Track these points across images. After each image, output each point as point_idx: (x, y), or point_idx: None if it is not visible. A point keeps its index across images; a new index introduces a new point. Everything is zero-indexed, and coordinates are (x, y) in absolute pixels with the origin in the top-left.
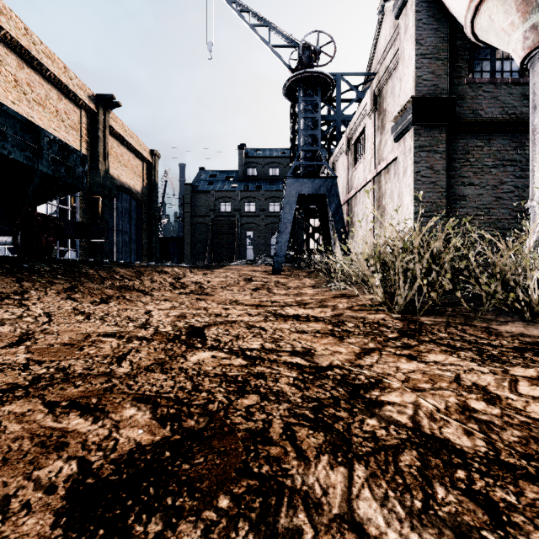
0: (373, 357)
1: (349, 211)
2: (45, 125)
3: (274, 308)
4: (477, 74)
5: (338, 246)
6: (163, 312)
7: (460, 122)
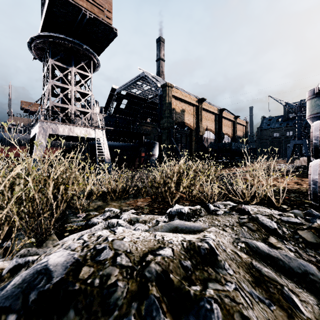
0: None
1: None
2: (226, 130)
3: None
4: None
5: None
6: None
7: None
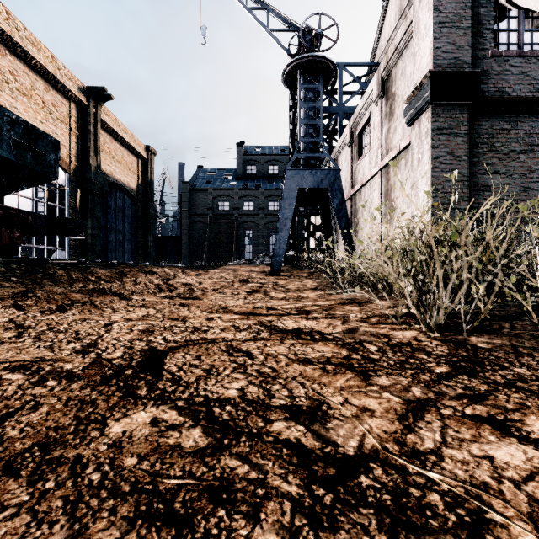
0: (432, 425)
1: (352, 208)
2: (30, 117)
3: (270, 318)
4: (503, 47)
5: (340, 245)
6: (129, 323)
7: (484, 101)
